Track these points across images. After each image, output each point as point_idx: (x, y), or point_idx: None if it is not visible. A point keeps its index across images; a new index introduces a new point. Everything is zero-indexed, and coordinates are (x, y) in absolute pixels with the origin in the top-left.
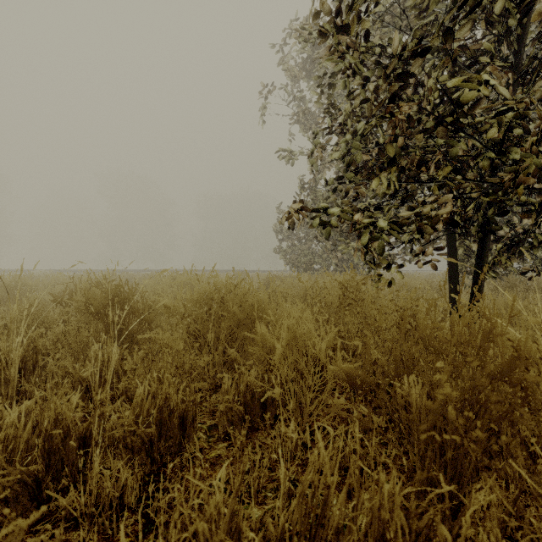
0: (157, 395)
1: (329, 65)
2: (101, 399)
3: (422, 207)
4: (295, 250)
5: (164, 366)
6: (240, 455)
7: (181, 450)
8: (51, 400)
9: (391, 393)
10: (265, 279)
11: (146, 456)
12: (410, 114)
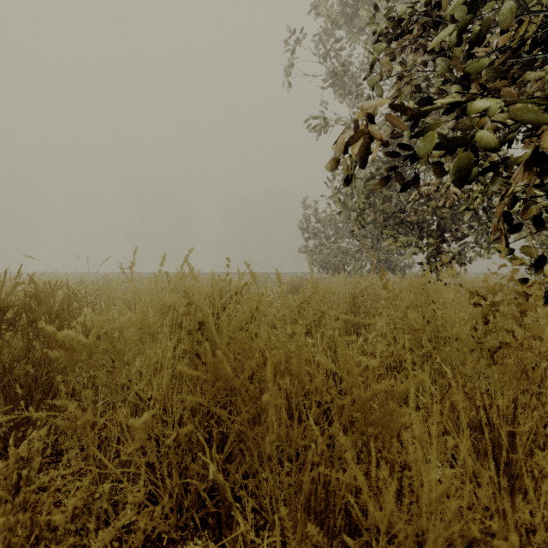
0: None
1: None
2: None
3: None
4: (324, 249)
5: None
6: None
7: None
8: None
9: None
10: (290, 282)
11: None
12: None
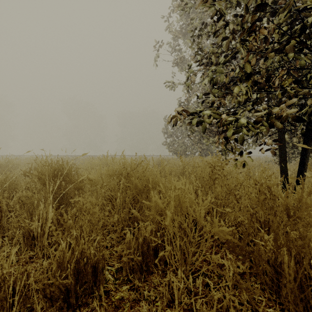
0: (75, 250)
1: (198, 24)
2: (41, 246)
3: (268, 110)
4: (175, 143)
5: (84, 224)
6: (138, 298)
7: (93, 292)
8: (6, 246)
9: (253, 246)
10: (157, 160)
11: (62, 303)
12: (266, 38)
